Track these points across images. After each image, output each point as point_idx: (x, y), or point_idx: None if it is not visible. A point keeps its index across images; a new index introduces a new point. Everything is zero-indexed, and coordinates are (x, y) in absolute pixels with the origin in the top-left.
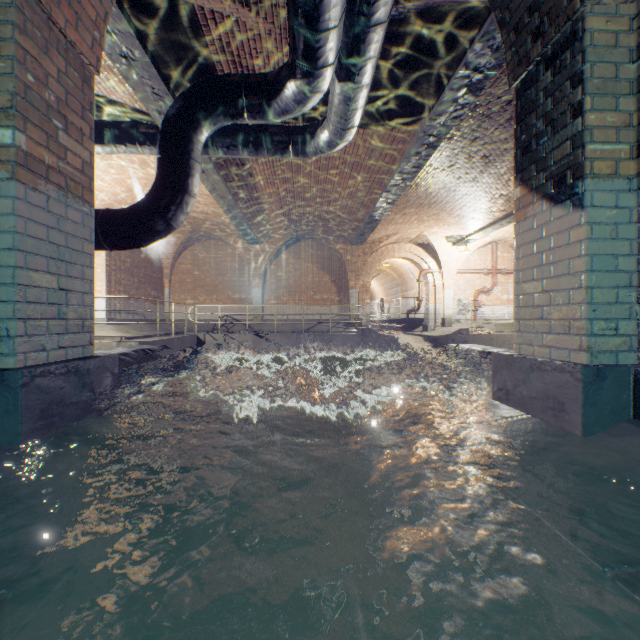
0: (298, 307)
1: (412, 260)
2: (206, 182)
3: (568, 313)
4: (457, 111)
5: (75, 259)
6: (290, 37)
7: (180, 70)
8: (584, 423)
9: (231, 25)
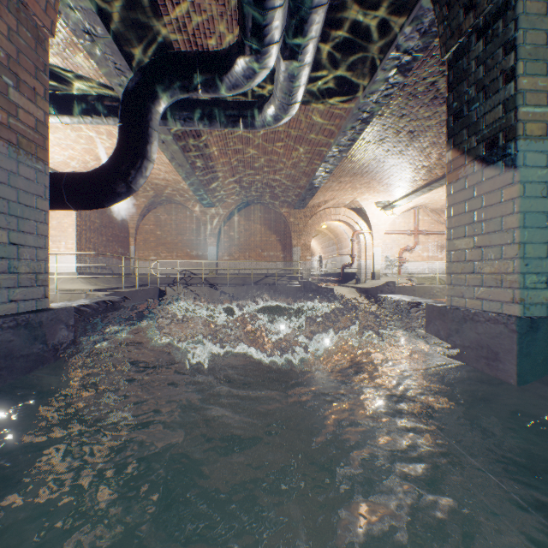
0: (248, 263)
1: (346, 222)
2: (166, 151)
3: (500, 267)
4: (388, 90)
5: (27, 214)
6: (239, 15)
7: (140, 47)
8: (519, 372)
9: (186, 6)
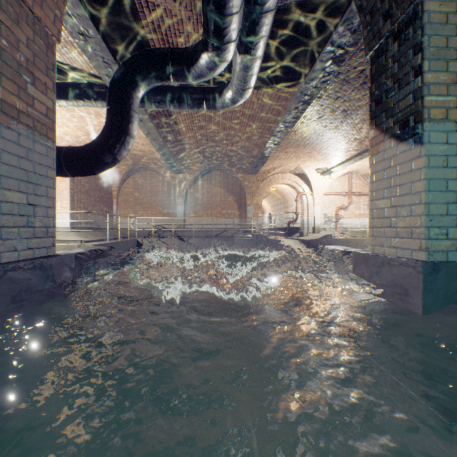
0: (210, 219)
1: (291, 185)
2: (143, 128)
3: (411, 222)
4: (325, 77)
5: (41, 181)
6: (204, 20)
7: (123, 45)
8: (424, 305)
9: (160, 12)
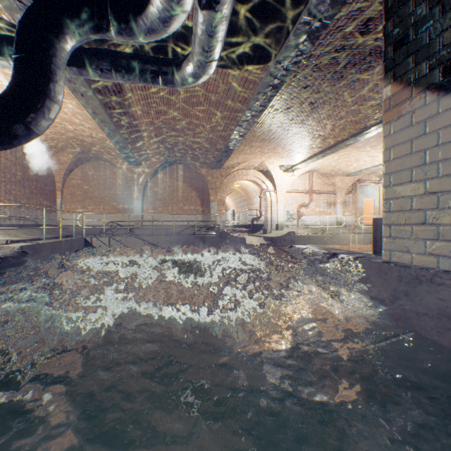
0: (171, 215)
1: (255, 182)
2: (86, 105)
3: None
4: (297, 57)
5: None
6: None
7: None
8: None
9: None
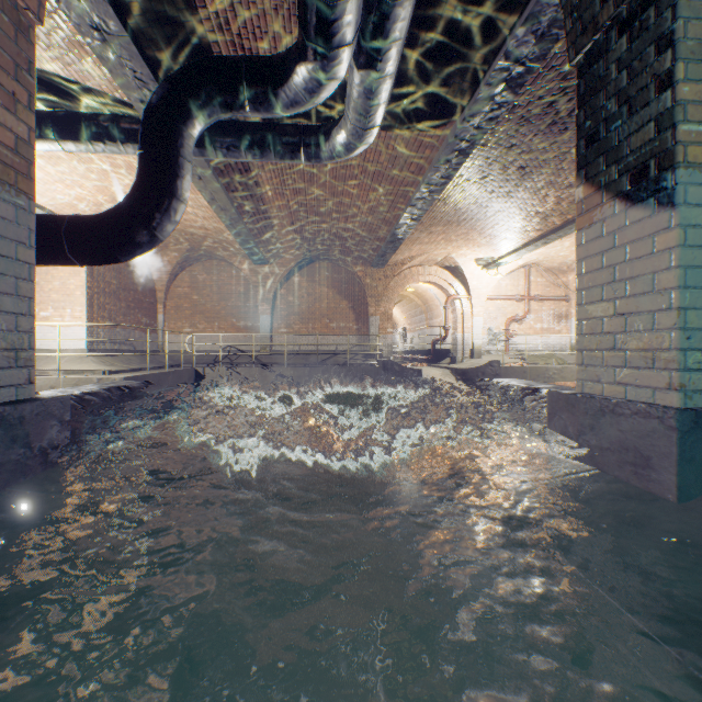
0: (312, 336)
1: (438, 285)
2: (204, 191)
3: (652, 342)
4: (493, 111)
5: (3, 268)
6: (299, 7)
7: (167, 50)
8: (680, 485)
9: None
